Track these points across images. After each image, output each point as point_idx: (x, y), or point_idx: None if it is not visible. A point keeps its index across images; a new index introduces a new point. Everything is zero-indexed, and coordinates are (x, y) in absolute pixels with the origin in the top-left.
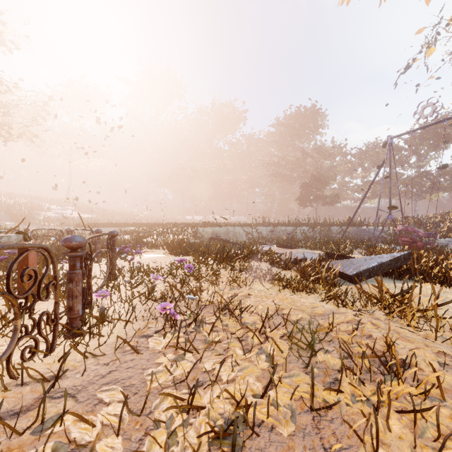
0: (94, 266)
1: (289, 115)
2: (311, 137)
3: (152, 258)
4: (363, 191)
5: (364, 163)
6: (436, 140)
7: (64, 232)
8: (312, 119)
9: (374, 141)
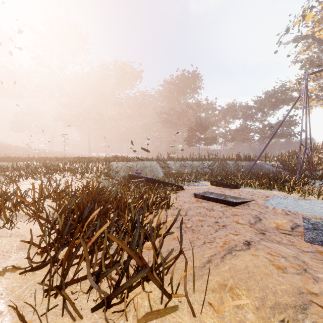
0: None
1: (176, 77)
2: (192, 95)
3: None
4: (225, 137)
5: (226, 117)
6: (276, 102)
7: None
8: (192, 81)
9: (232, 102)
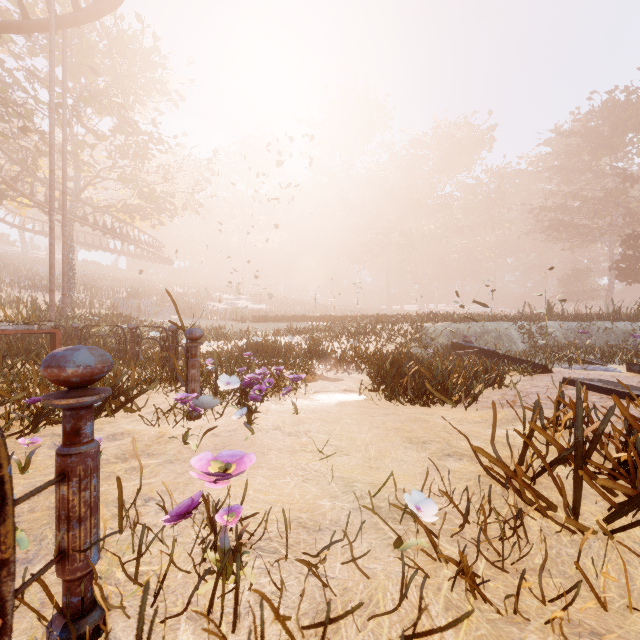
0: (155, 443)
1: (586, 113)
2: None
3: (327, 412)
4: None
5: None
6: None
7: (218, 329)
8: None
9: None
